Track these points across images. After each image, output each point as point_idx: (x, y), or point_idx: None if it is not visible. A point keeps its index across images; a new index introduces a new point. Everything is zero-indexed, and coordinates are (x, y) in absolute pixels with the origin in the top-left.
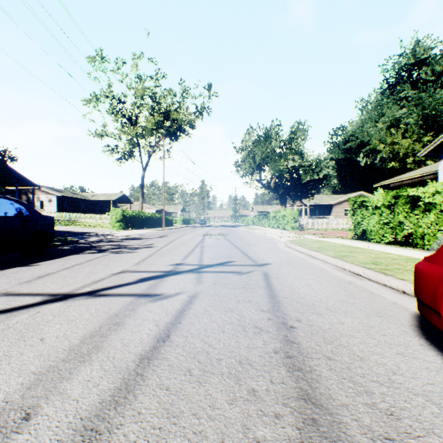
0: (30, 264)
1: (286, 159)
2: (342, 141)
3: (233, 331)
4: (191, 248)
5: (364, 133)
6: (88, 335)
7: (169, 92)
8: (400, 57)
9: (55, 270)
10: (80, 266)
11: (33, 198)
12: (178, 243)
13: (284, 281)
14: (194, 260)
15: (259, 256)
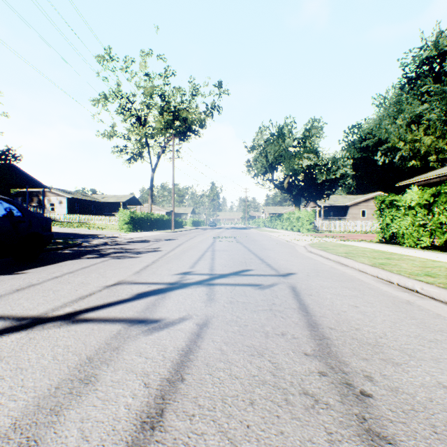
0: (17, 272)
1: (300, 158)
2: (358, 139)
3: (269, 402)
4: (201, 253)
5: (382, 130)
6: (32, 406)
7: (178, 90)
8: (421, 49)
9: (40, 281)
10: (72, 274)
11: (43, 200)
12: (186, 246)
13: (321, 299)
14: (205, 268)
15: (279, 263)
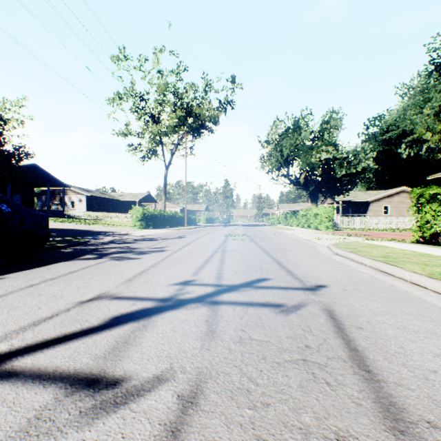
0: None
1: (318, 151)
2: (380, 132)
3: None
4: (209, 254)
5: (406, 121)
6: None
7: (191, 86)
8: None
9: (8, 291)
10: (51, 282)
11: (63, 198)
12: (195, 246)
13: (381, 339)
14: (210, 275)
15: (302, 269)
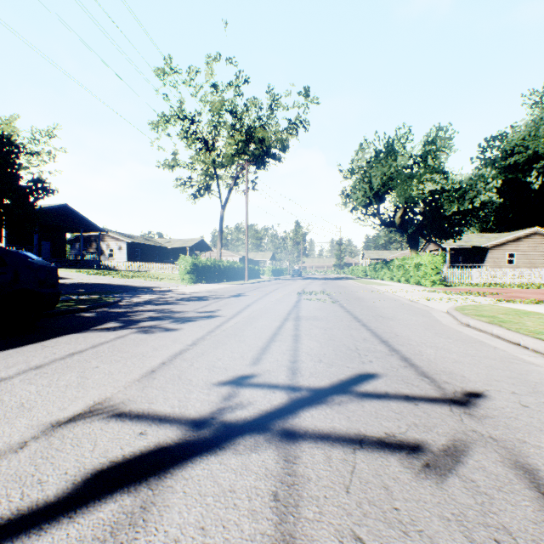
0: None
1: (420, 181)
2: (501, 155)
3: None
4: (277, 323)
5: (539, 140)
6: None
7: (253, 103)
8: None
9: None
10: (33, 373)
11: (99, 245)
12: (257, 309)
13: None
14: (279, 365)
15: (425, 354)
